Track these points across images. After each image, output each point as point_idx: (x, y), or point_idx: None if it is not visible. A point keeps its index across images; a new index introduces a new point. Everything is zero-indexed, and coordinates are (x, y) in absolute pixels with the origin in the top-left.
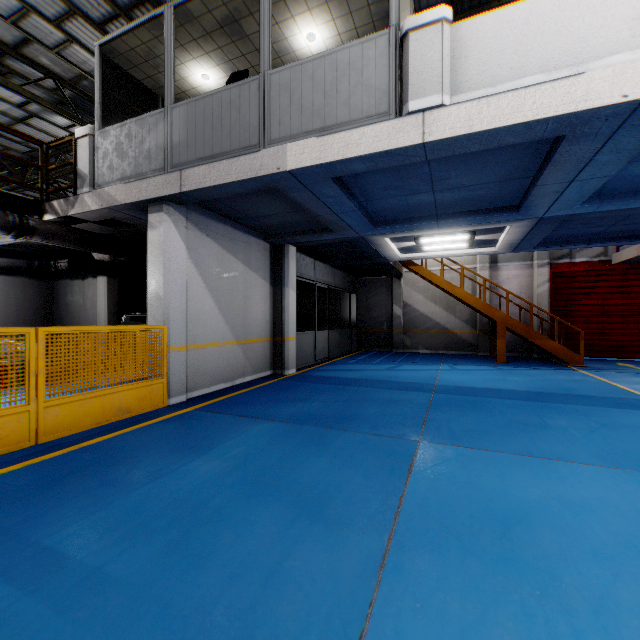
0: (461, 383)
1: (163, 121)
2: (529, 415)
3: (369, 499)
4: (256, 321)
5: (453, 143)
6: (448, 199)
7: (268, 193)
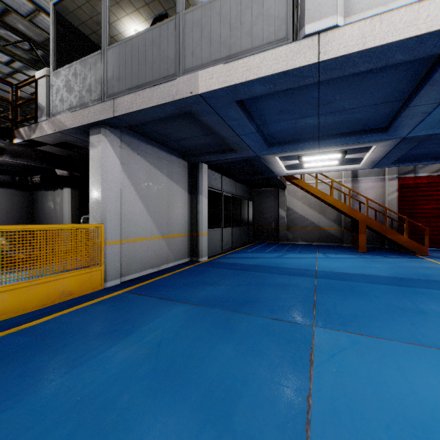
0: (336, 269)
1: (100, 60)
2: (402, 300)
3: (276, 399)
4: (177, 221)
5: (345, 62)
6: (329, 122)
7: (184, 118)
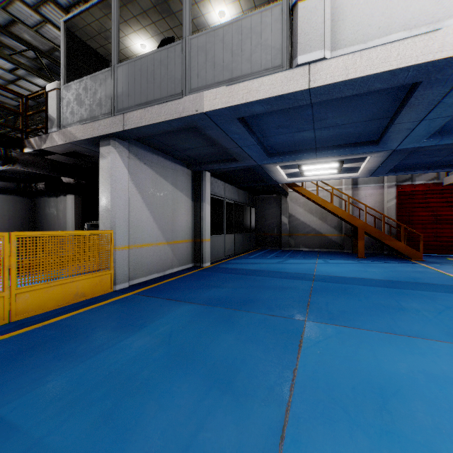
0: (333, 273)
1: (110, 77)
2: (388, 299)
3: (268, 372)
4: (181, 227)
5: (332, 88)
6: (325, 135)
7: (189, 131)
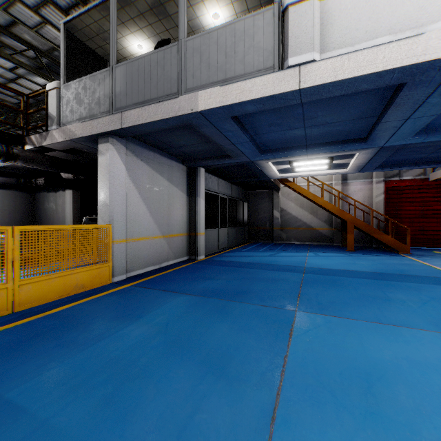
0: (323, 266)
1: (109, 77)
2: (375, 290)
3: (260, 359)
4: (176, 221)
5: (322, 89)
6: (315, 133)
7: (185, 129)
